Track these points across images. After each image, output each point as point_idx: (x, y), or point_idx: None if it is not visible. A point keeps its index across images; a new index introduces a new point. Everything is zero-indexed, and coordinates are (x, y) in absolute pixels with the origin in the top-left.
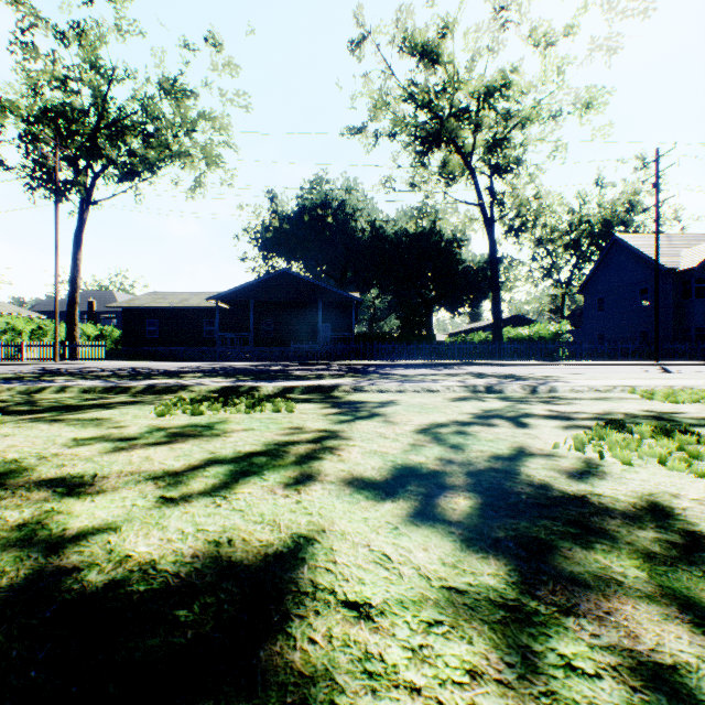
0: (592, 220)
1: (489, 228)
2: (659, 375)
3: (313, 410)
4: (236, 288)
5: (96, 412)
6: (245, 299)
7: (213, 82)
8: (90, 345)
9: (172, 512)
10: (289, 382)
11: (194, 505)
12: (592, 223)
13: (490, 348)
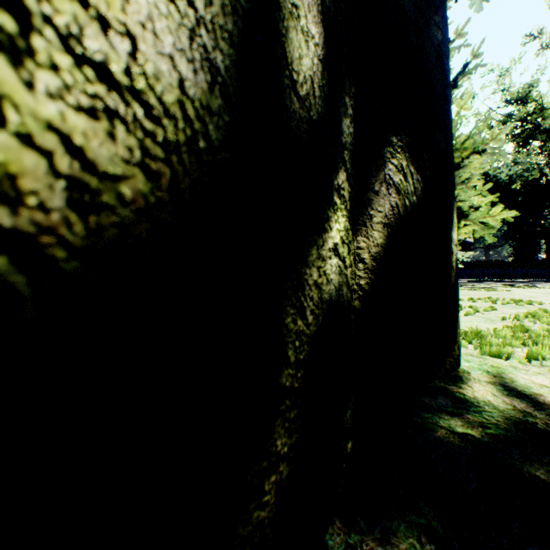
0: None
1: None
2: None
3: None
4: None
5: None
6: None
7: None
8: None
9: None
10: None
11: None
12: None
13: None
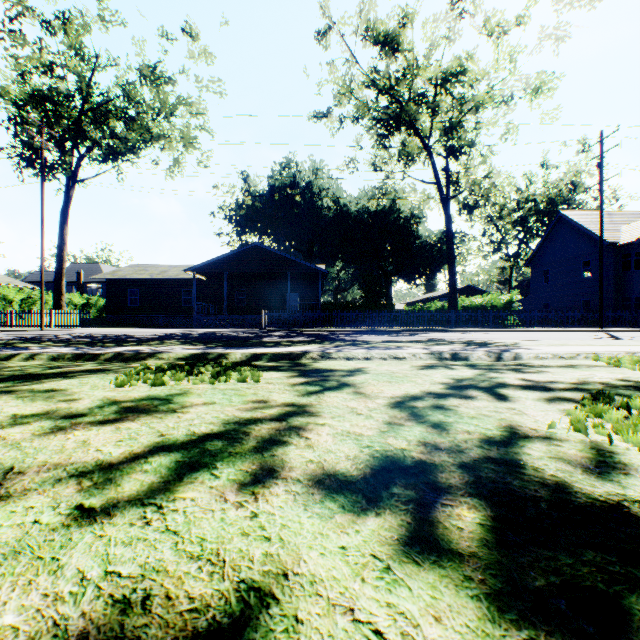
0: (537, 199)
1: (445, 205)
2: (613, 341)
3: (280, 379)
4: (211, 260)
5: (54, 382)
6: (219, 270)
7: (189, 69)
8: (75, 313)
9: (81, 537)
10: (257, 349)
11: (115, 521)
12: (537, 201)
13: (447, 316)
